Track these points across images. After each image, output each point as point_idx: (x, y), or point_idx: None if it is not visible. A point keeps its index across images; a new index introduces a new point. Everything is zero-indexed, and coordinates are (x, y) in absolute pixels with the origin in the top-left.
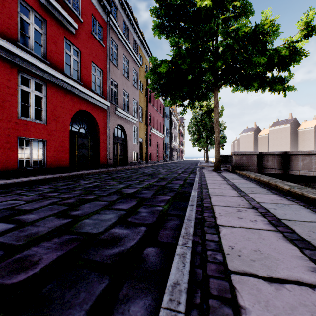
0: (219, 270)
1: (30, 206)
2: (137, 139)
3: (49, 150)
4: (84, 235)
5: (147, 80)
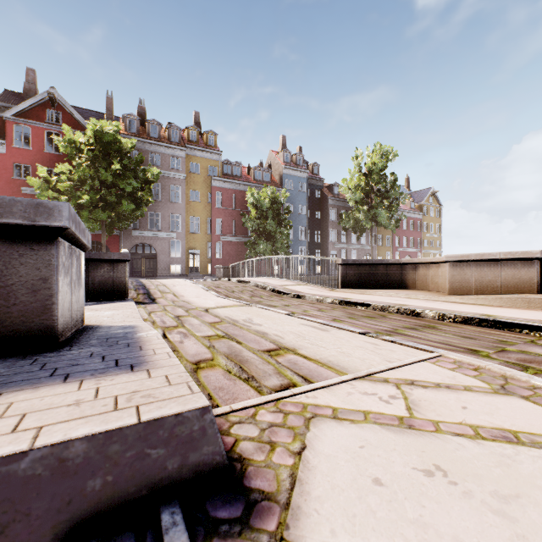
0: None
1: None
2: (181, 252)
3: None
4: None
5: (211, 184)
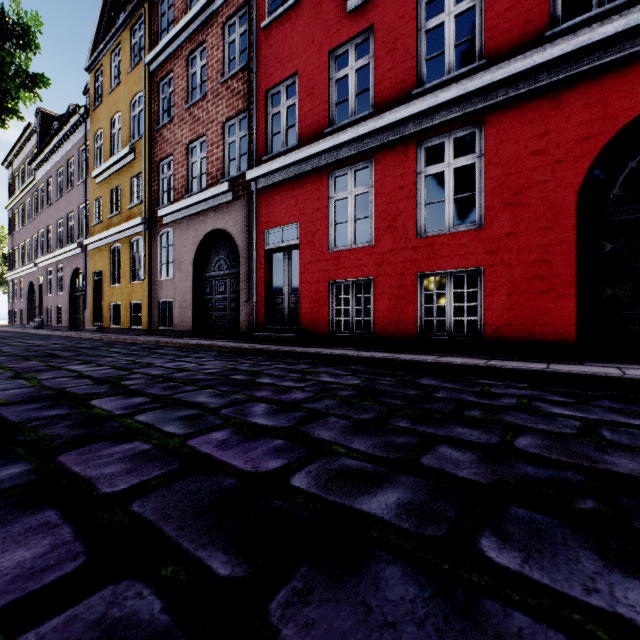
0: None
1: (149, 369)
2: None
3: (490, 294)
4: None
5: None
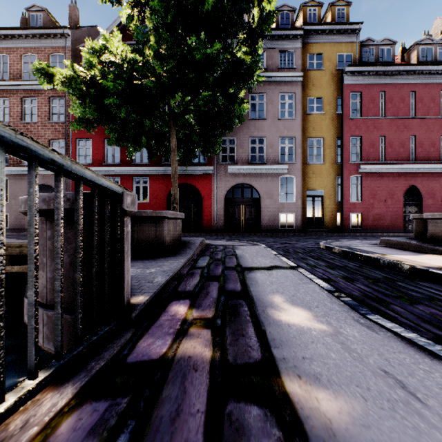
0: None
1: None
2: (295, 195)
3: None
4: None
5: (343, 81)
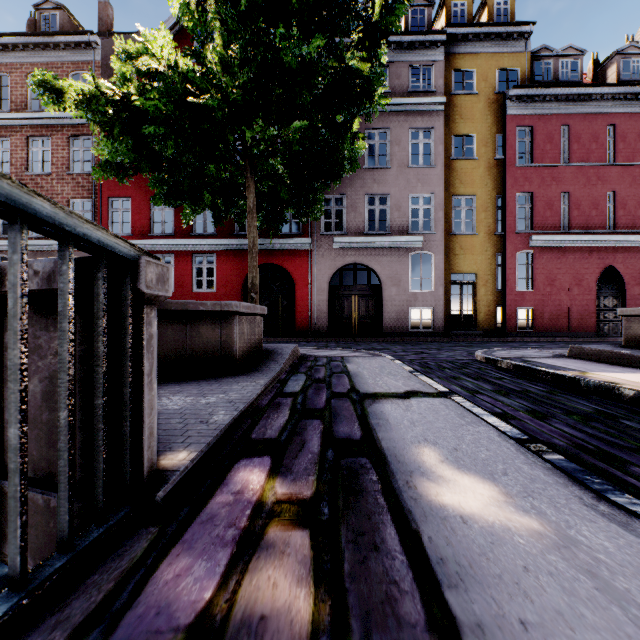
0: None
1: None
2: (433, 280)
3: None
4: None
5: (505, 111)
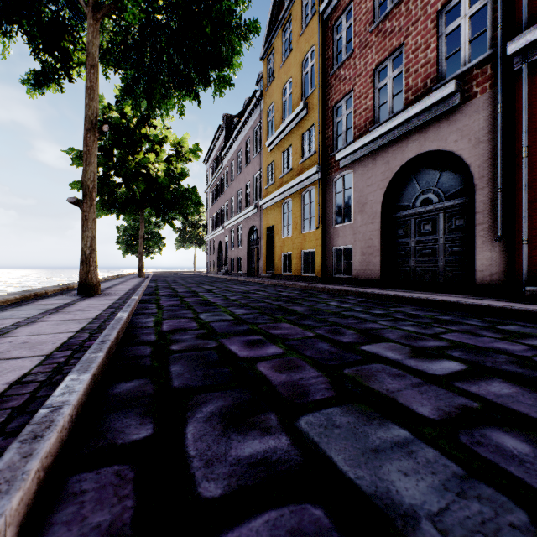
0: (4, 402)
1: None
2: None
3: None
4: (307, 405)
5: None
